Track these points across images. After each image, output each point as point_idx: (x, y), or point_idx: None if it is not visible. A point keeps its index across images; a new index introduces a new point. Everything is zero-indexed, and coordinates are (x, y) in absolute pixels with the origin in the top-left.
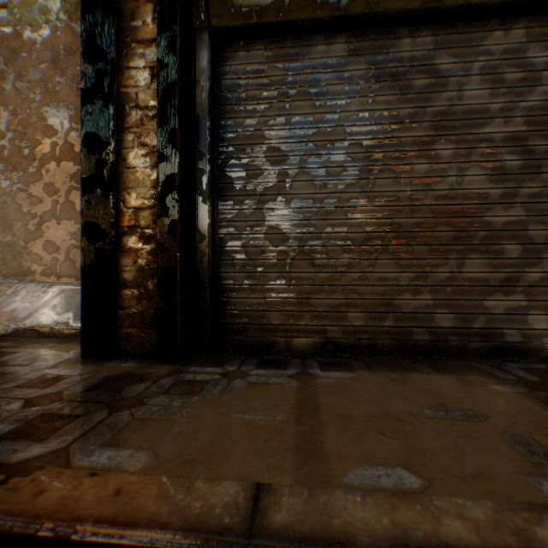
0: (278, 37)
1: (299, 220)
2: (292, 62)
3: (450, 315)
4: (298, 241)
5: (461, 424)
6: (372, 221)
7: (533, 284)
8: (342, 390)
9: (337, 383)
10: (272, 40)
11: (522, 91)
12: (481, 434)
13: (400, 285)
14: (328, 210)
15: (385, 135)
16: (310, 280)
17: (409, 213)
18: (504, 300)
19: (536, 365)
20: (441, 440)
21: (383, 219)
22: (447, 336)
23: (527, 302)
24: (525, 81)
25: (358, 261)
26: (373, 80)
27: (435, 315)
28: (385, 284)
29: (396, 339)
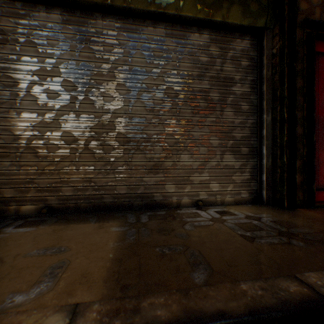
0: (11, 0)
1: (27, 126)
2: (22, 20)
3: (125, 186)
4: (27, 140)
5: (41, 258)
6: (78, 129)
7: (169, 168)
8: (1, 242)
9: (7, 236)
10: (7, 1)
11: (163, 62)
12: (41, 264)
13: (96, 169)
14: (48, 121)
15: (86, 77)
16: (35, 166)
17: (101, 126)
18: (154, 177)
19: (162, 212)
20: (1, 274)
21: (85, 129)
22: (123, 199)
23: (165, 178)
24: (165, 58)
25: (69, 154)
26: (79, 41)
27: (117, 187)
28: (86, 169)
29: (93, 202)
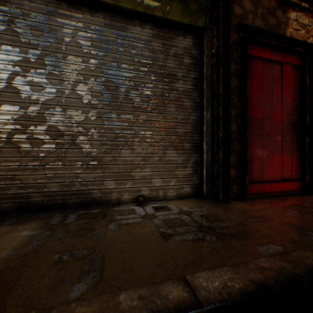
0: None
1: None
2: None
3: (58, 183)
4: None
5: None
6: None
7: (108, 163)
8: None
9: None
10: None
11: (102, 53)
12: None
13: (22, 165)
14: None
15: (10, 63)
16: None
17: (29, 118)
18: (92, 173)
19: (97, 210)
20: None
21: (8, 120)
22: (56, 197)
23: (104, 174)
24: (104, 48)
25: None
26: (0, 22)
27: (48, 184)
28: (10, 165)
29: (19, 202)
